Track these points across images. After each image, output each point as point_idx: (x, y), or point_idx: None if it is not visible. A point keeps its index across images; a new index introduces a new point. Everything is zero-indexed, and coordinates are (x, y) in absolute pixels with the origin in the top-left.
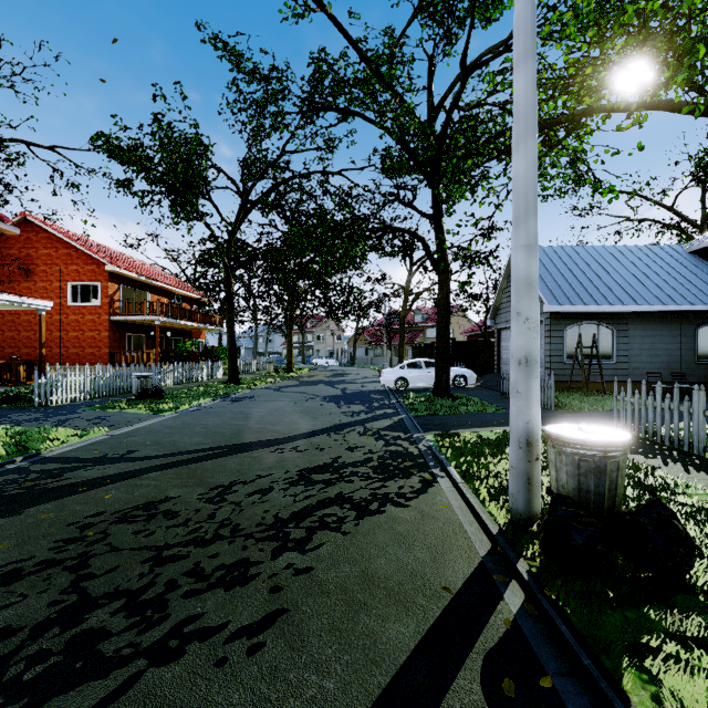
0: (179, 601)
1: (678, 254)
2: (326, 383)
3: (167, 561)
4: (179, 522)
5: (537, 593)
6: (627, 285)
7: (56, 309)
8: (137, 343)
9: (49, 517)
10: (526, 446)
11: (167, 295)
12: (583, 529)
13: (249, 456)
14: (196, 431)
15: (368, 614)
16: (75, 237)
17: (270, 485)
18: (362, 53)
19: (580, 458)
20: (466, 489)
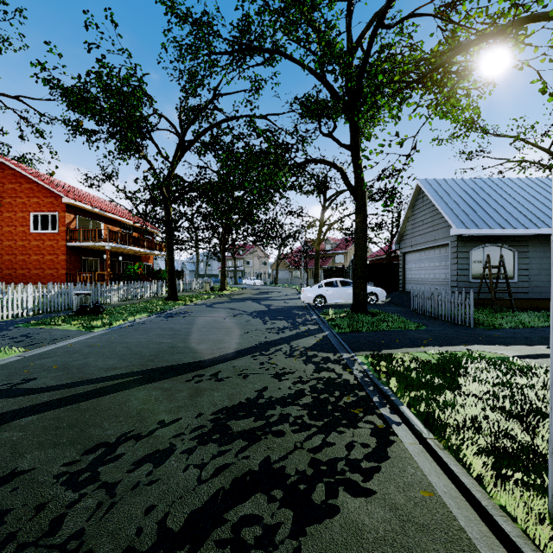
0: None
1: None
2: (253, 299)
3: None
4: None
5: None
6: (526, 211)
7: (20, 235)
8: (93, 266)
9: None
10: None
11: (119, 226)
12: None
13: (159, 387)
14: (115, 352)
15: None
16: (37, 174)
17: (171, 441)
18: None
19: None
20: (444, 453)
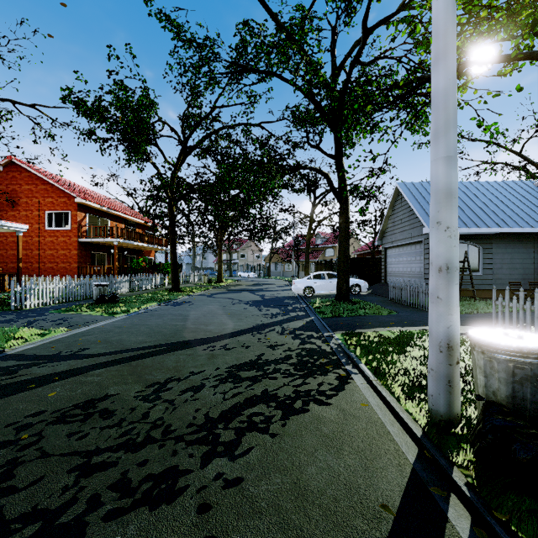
0: (99, 525)
1: (529, 188)
2: (249, 291)
3: (94, 470)
4: (114, 423)
5: (485, 515)
6: (491, 212)
7: (36, 232)
8: (100, 259)
9: None
10: (446, 350)
11: (124, 222)
12: (528, 442)
13: (184, 353)
14: (141, 331)
15: None
16: (51, 176)
17: (202, 382)
18: (278, 22)
19: (515, 365)
20: (380, 386)
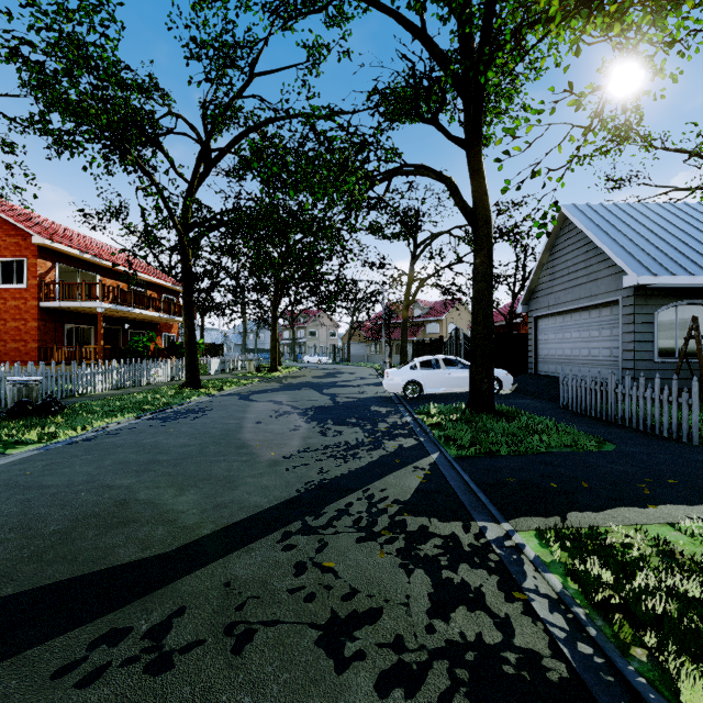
0: None
1: None
2: (314, 386)
3: None
4: None
5: None
6: None
7: None
8: (85, 337)
9: None
10: None
11: (126, 280)
12: None
13: None
14: None
15: None
16: None
17: None
18: None
19: None
20: None
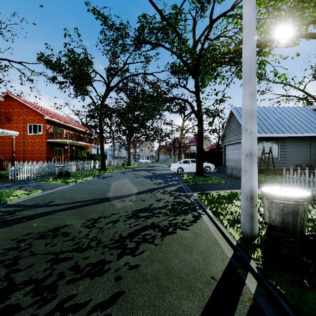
0: (64, 286)
1: (308, 110)
2: (145, 170)
3: (60, 261)
4: (70, 238)
5: (264, 281)
6: (285, 124)
7: (22, 136)
8: (59, 152)
9: (3, 235)
10: (250, 199)
11: (73, 130)
12: (288, 244)
13: (108, 204)
14: (83, 192)
15: (171, 294)
16: (31, 103)
17: (118, 218)
18: (162, 15)
19: (283, 205)
20: (216, 220)
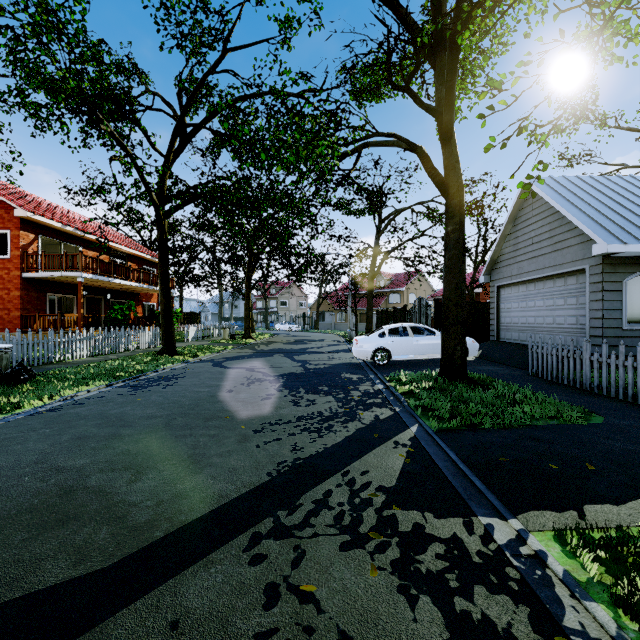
0: None
1: None
2: (285, 352)
3: None
4: None
5: None
6: None
7: None
8: (68, 305)
9: None
10: None
11: (107, 252)
12: None
13: None
14: None
15: None
16: None
17: None
18: None
19: None
20: None
